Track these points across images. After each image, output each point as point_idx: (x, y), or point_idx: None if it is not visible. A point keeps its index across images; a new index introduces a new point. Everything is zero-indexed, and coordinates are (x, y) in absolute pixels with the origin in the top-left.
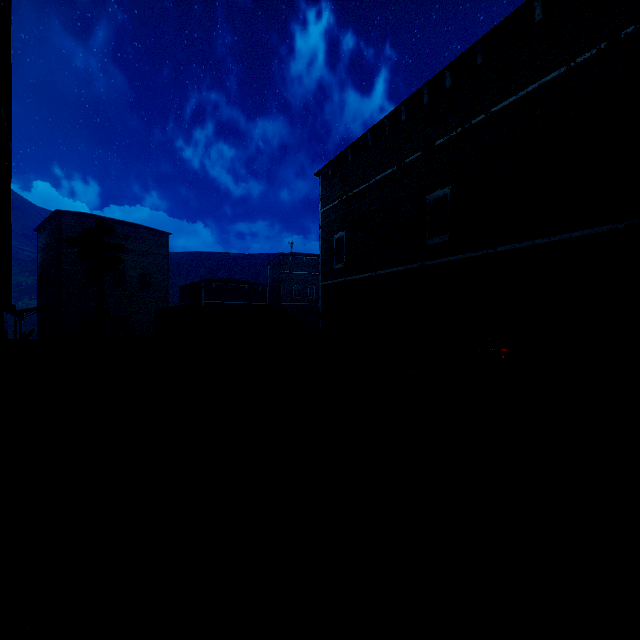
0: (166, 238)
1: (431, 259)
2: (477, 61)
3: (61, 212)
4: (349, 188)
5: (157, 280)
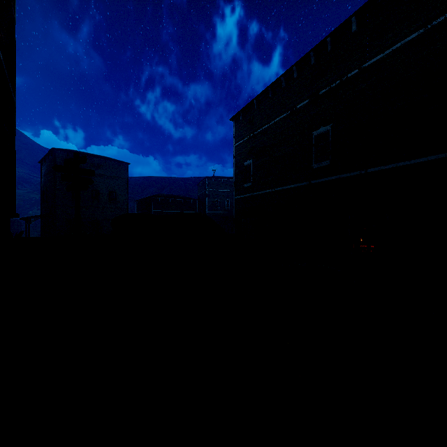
0: (127, 167)
1: (316, 179)
2: (352, 29)
3: (56, 149)
4: (255, 128)
5: (120, 196)
